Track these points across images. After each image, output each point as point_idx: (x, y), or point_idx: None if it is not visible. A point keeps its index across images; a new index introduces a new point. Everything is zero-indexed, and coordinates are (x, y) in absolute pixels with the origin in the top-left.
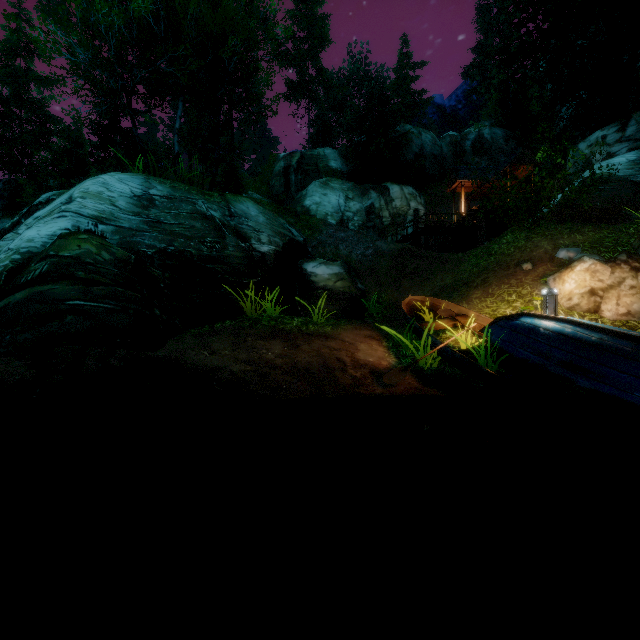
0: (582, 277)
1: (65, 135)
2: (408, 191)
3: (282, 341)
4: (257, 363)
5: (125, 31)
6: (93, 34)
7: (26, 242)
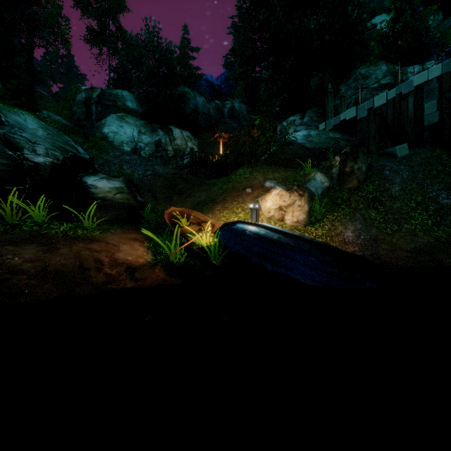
0: (275, 198)
1: None
2: (186, 134)
3: (39, 245)
4: None
5: None
6: None
7: None
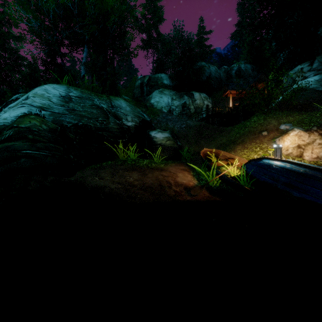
0: (293, 139)
1: (28, 66)
2: (203, 95)
3: (138, 172)
4: (124, 184)
5: (57, 11)
6: (40, 12)
7: (3, 120)
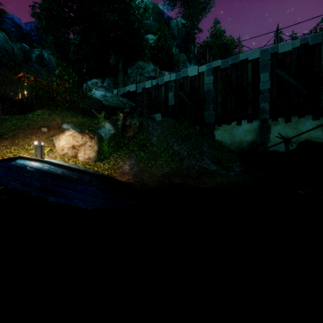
0: (69, 138)
1: None
2: None
3: None
4: None
5: None
6: None
7: None
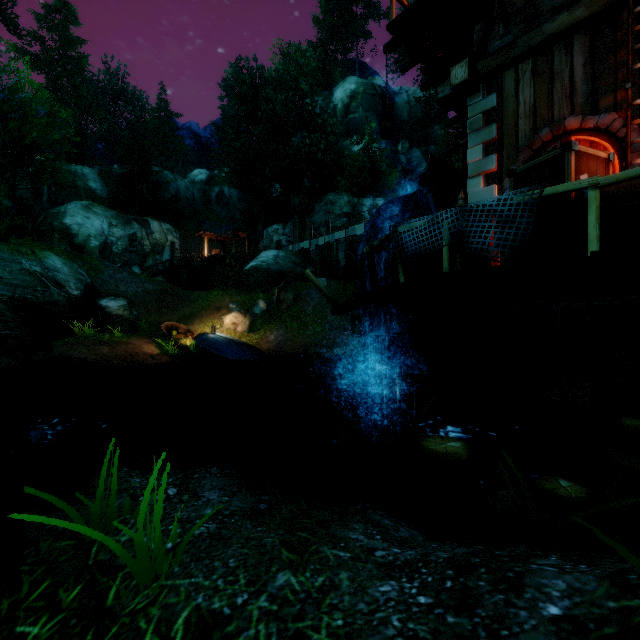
0: (231, 318)
1: None
2: (166, 227)
3: (106, 346)
4: (101, 355)
5: None
6: None
7: None
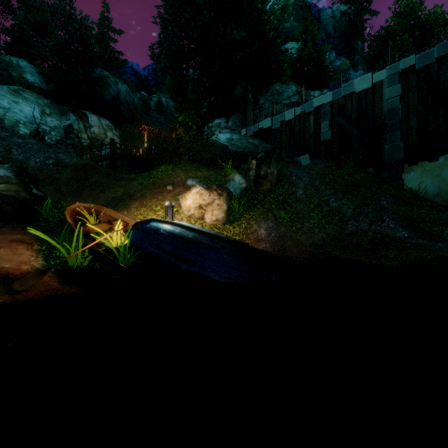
0: (195, 197)
1: None
2: (105, 123)
3: None
4: None
5: None
6: None
7: None
